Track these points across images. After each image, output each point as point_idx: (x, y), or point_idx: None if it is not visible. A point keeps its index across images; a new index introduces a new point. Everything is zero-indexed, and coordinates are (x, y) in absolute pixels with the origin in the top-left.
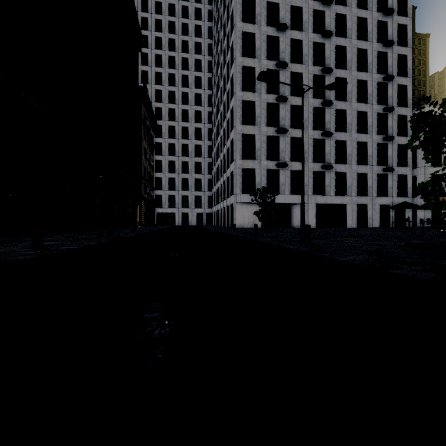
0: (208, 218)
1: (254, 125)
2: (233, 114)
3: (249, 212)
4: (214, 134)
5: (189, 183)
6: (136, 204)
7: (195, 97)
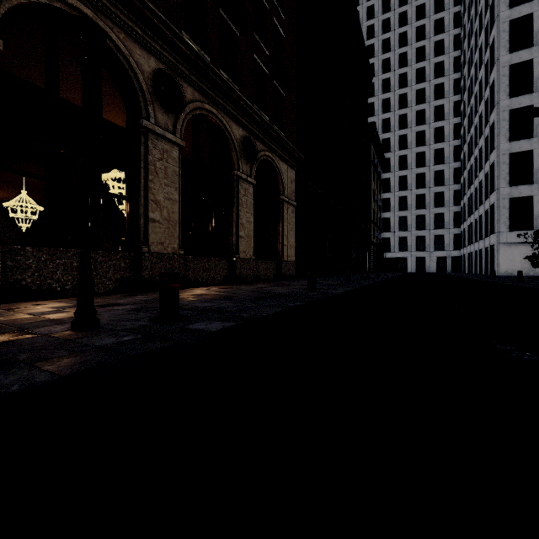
0: (453, 263)
1: (531, 136)
2: (494, 131)
3: (521, 254)
4: (463, 153)
5: (425, 220)
6: (366, 250)
7: (434, 112)
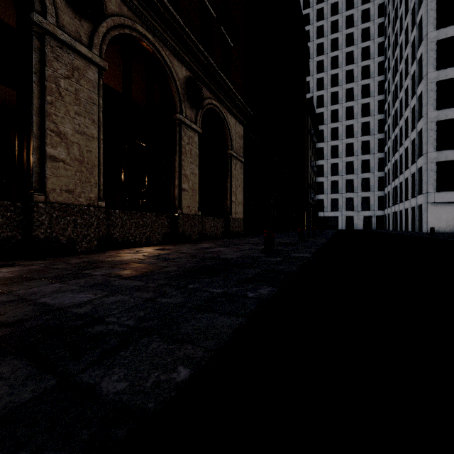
0: (378, 221)
1: None
2: (422, 101)
3: (446, 213)
4: (388, 125)
5: (354, 184)
6: (304, 210)
7: (361, 90)
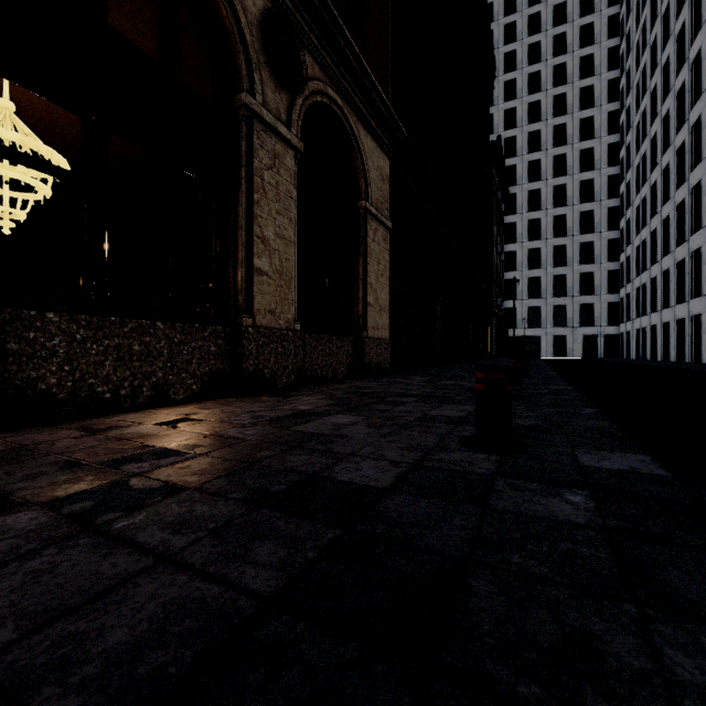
0: (607, 344)
1: None
2: (703, 132)
3: None
4: (626, 183)
5: (567, 283)
6: (487, 325)
7: (580, 127)
